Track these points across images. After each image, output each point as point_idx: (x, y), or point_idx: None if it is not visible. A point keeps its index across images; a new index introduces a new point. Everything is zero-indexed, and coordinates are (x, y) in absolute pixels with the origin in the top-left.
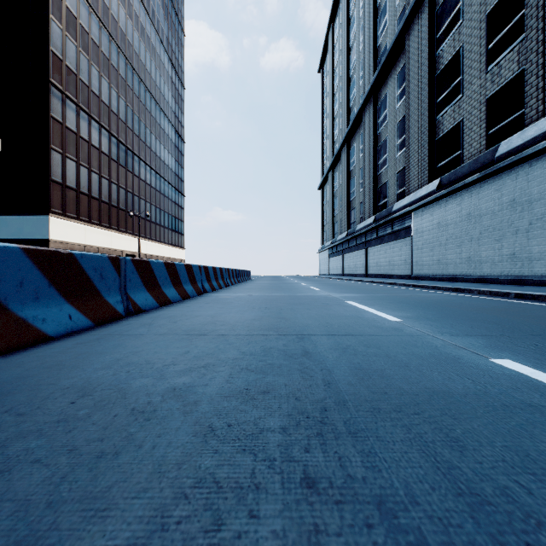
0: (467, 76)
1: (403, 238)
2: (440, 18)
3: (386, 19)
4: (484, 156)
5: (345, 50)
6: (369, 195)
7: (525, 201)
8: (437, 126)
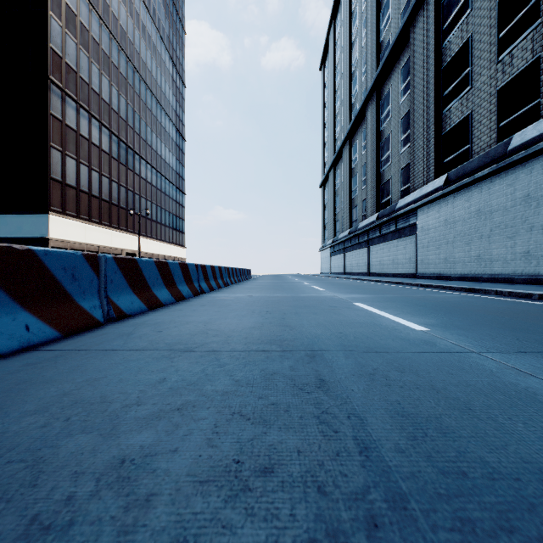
0: (475, 67)
1: (407, 236)
2: (447, 8)
3: (390, 12)
4: (495, 150)
5: (346, 46)
6: (372, 193)
7: (540, 196)
8: (443, 120)
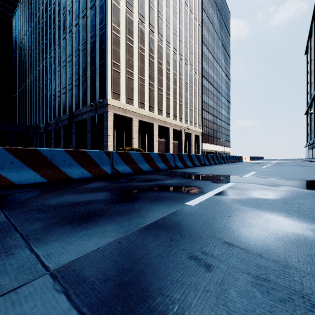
0: None
1: None
2: None
3: None
4: None
5: (313, 59)
6: None
7: None
8: None
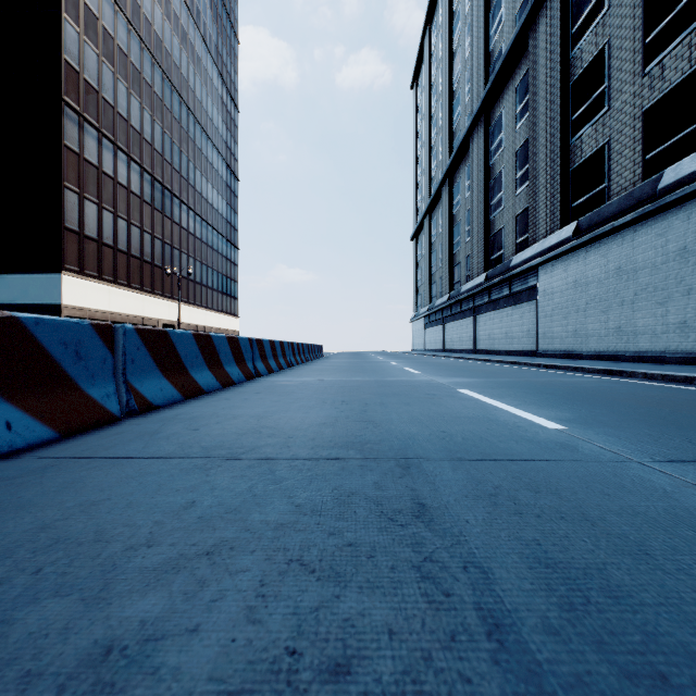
0: (614, 82)
1: (525, 302)
2: (577, 6)
3: (502, 13)
4: (640, 189)
5: (446, 58)
6: (479, 246)
7: None
8: (572, 152)
